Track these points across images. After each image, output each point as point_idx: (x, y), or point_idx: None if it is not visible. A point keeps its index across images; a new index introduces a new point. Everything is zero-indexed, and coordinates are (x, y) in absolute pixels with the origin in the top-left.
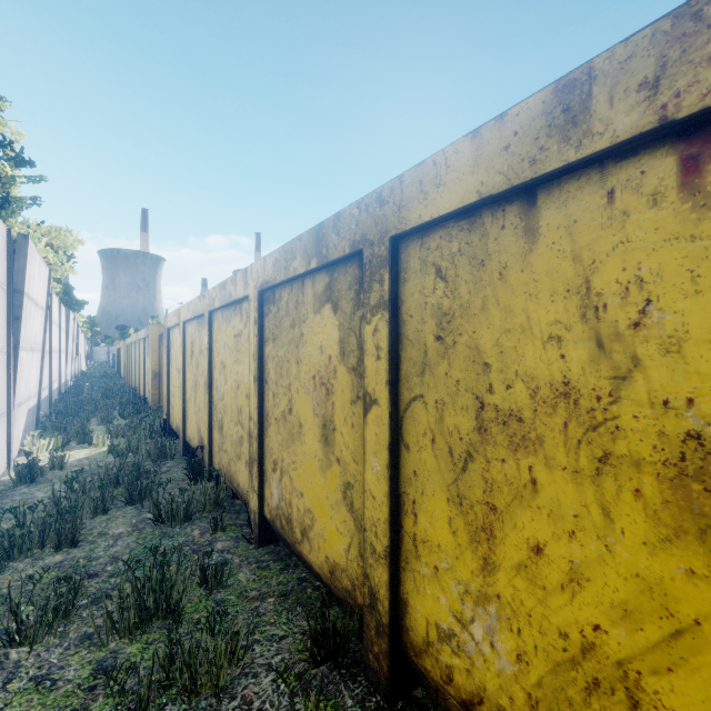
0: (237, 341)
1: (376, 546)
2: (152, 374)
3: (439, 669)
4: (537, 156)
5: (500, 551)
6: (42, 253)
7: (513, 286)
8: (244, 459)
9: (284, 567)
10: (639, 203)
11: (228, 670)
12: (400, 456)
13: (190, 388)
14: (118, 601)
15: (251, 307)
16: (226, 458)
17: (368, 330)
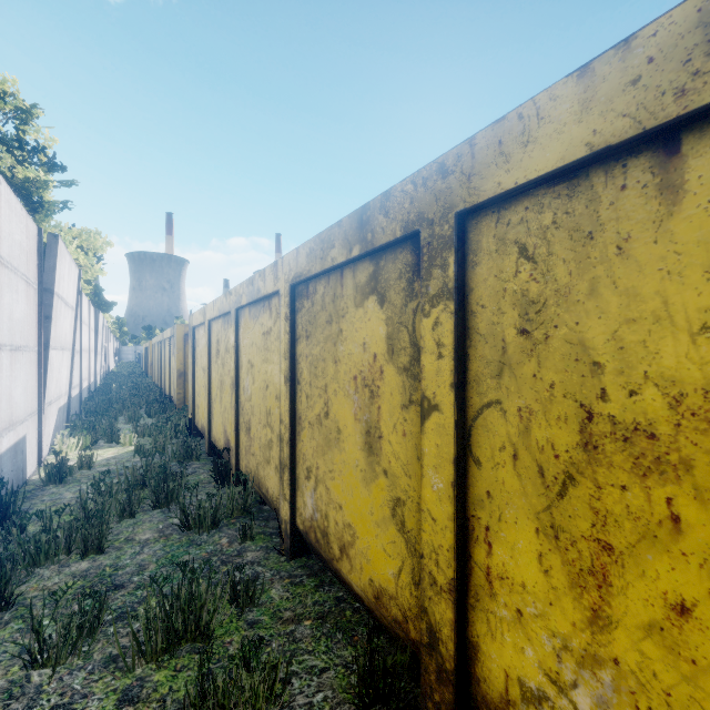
0: (265, 339)
1: (436, 576)
2: (178, 374)
3: None
4: (687, 84)
5: (618, 604)
6: (73, 255)
7: (641, 262)
8: (274, 464)
9: (319, 583)
10: None
11: None
12: (468, 472)
13: (216, 387)
14: (144, 620)
15: (282, 302)
16: (253, 461)
17: (426, 324)
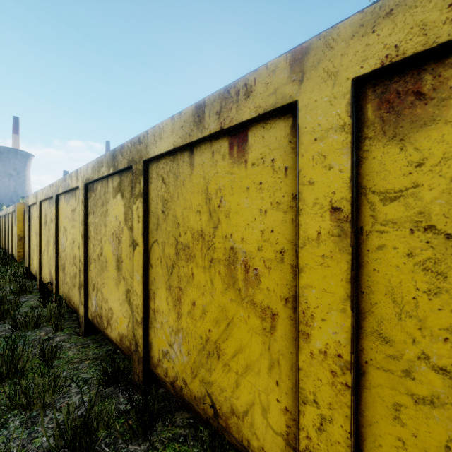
0: (73, 214)
1: (138, 318)
2: (18, 238)
3: (163, 371)
4: (190, 133)
5: (183, 308)
6: None
7: (187, 188)
8: (77, 286)
9: (99, 345)
10: (220, 158)
11: (52, 396)
12: (149, 271)
13: (44, 245)
14: None
15: (80, 193)
16: (66, 287)
17: (134, 207)
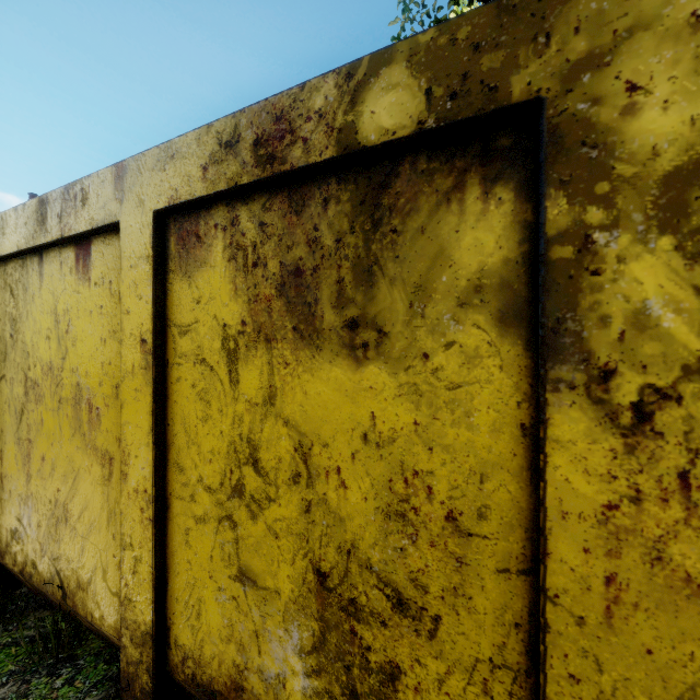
0: None
1: None
2: None
3: (12, 559)
4: (34, 234)
5: (33, 466)
6: None
7: (37, 306)
8: None
9: None
10: (68, 271)
11: None
12: None
13: None
14: None
15: None
16: None
17: None
